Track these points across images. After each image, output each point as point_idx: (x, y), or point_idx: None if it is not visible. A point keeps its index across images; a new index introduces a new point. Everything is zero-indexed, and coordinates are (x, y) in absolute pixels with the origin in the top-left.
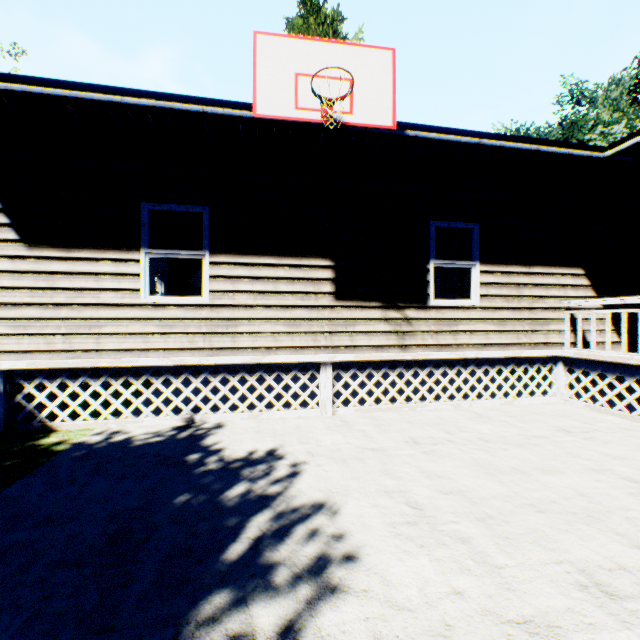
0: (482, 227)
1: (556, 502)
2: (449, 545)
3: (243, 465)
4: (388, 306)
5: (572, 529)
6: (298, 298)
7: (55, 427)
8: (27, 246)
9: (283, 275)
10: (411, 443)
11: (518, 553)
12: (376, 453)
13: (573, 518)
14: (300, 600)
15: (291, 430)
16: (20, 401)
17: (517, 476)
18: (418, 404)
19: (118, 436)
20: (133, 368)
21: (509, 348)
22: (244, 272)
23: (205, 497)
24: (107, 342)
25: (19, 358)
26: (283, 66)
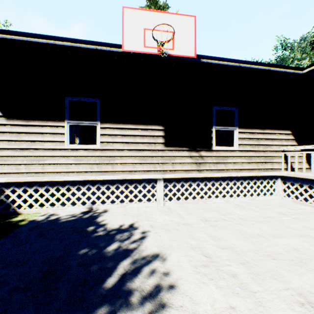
0: (239, 109)
1: (282, 253)
2: (226, 279)
3: (116, 232)
4: (191, 150)
5: (292, 269)
6: (146, 146)
7: (21, 212)
8: (6, 119)
9: (138, 134)
10: (204, 220)
11: (264, 283)
12: (186, 226)
13: (292, 263)
14: (145, 312)
15: (142, 213)
16: (3, 198)
17: (260, 239)
18: (207, 200)
19: (53, 216)
20: (61, 181)
21: (253, 171)
22: (118, 132)
23: (96, 250)
24: (47, 168)
25: (2, 176)
26: (137, 25)
